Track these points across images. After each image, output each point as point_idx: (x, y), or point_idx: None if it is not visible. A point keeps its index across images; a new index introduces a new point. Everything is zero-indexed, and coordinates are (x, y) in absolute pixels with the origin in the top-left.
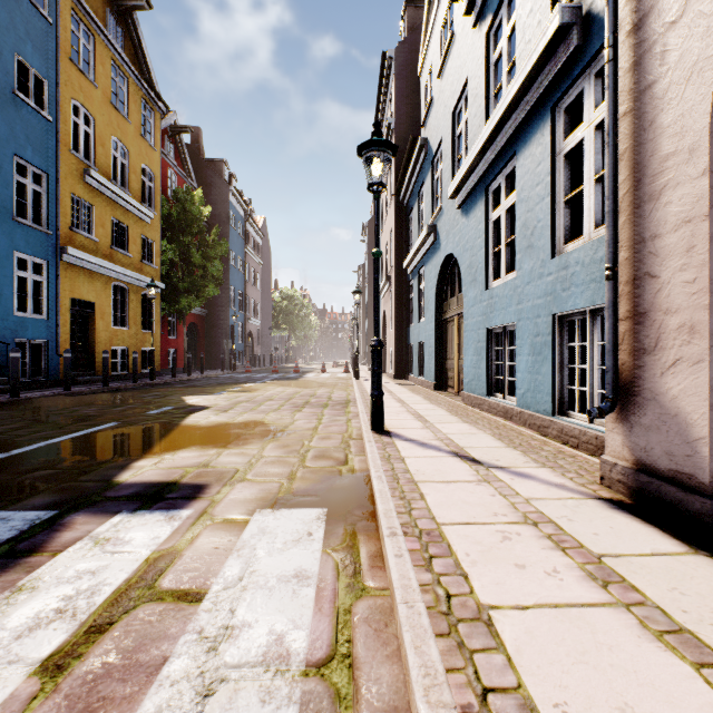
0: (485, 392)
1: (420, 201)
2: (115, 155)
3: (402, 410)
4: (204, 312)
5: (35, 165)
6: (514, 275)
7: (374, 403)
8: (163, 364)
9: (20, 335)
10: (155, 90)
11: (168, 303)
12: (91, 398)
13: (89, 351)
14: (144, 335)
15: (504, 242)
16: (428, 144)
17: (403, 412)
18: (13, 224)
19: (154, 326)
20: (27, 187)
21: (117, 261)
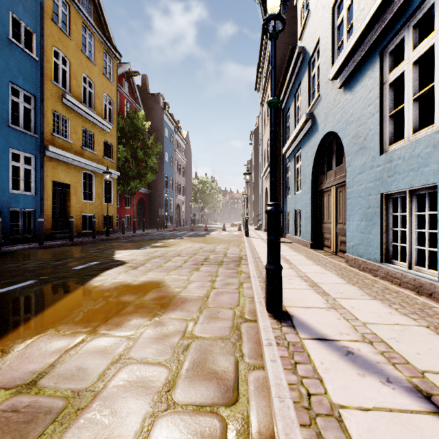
0: (378, 258)
1: (296, 100)
2: (84, 86)
3: (292, 274)
4: (148, 191)
5: (25, 89)
6: (430, 130)
7: (271, 280)
8: (121, 225)
9: (14, 206)
10: (112, 44)
11: (122, 185)
12: (52, 251)
13: (66, 217)
14: (105, 206)
15: (410, 98)
16: (304, 50)
17: (295, 277)
18: (9, 129)
19: (112, 200)
20: (19, 105)
21: (86, 156)
